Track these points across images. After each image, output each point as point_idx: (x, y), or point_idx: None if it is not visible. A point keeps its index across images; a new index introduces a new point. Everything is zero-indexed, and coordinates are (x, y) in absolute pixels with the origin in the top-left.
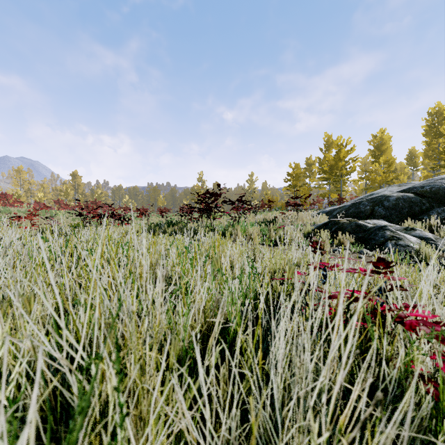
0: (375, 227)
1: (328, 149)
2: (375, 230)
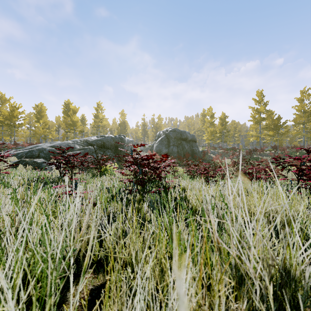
0: (41, 162)
1: (2, 104)
2: (41, 163)
